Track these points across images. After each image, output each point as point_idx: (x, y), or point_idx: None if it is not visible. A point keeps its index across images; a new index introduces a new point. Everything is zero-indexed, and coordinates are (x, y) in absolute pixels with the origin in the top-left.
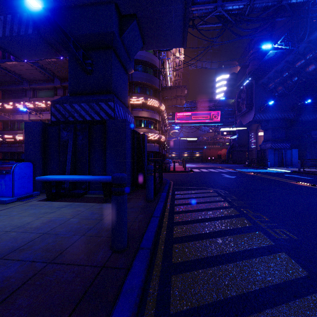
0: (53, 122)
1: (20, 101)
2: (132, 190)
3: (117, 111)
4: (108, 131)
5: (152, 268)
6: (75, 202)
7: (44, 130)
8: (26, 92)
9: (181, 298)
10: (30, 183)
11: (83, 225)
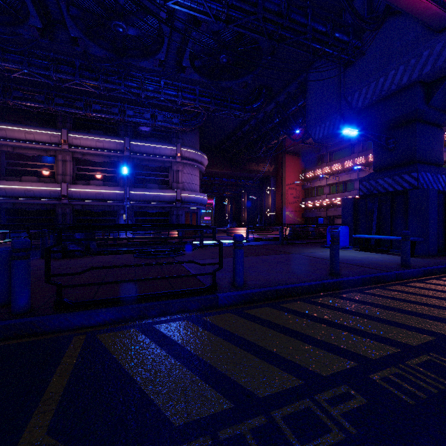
0: (361, 195)
1: (318, 168)
2: (440, 255)
3: (421, 179)
4: (409, 200)
5: (423, 277)
6: (380, 254)
7: (355, 203)
8: (323, 158)
9: (431, 282)
10: (347, 239)
11: (386, 260)
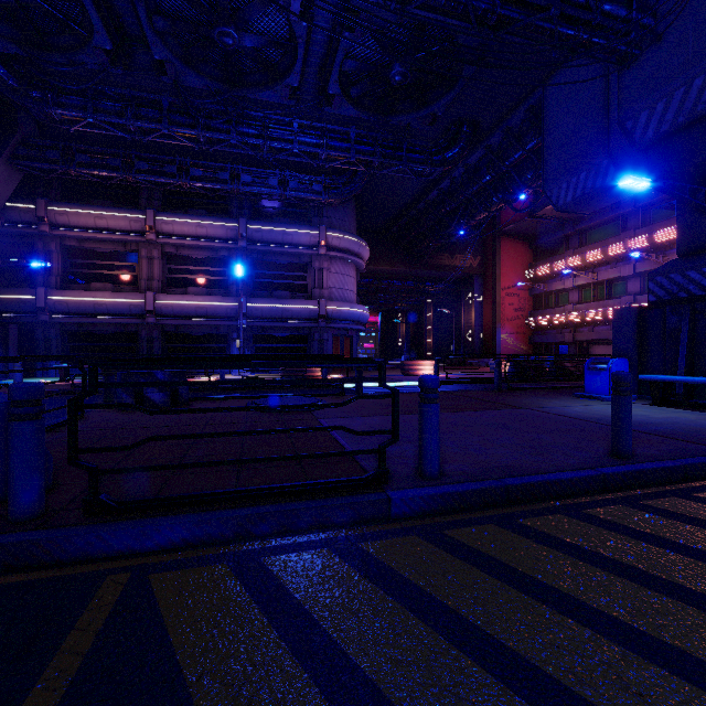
0: (651, 302)
1: (559, 258)
2: None
3: None
4: None
5: None
6: (697, 412)
7: (640, 316)
8: (567, 241)
9: None
10: None
11: None
